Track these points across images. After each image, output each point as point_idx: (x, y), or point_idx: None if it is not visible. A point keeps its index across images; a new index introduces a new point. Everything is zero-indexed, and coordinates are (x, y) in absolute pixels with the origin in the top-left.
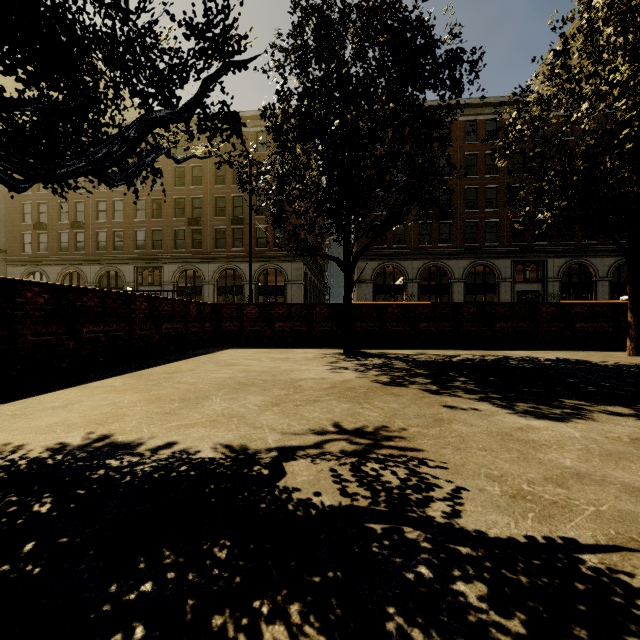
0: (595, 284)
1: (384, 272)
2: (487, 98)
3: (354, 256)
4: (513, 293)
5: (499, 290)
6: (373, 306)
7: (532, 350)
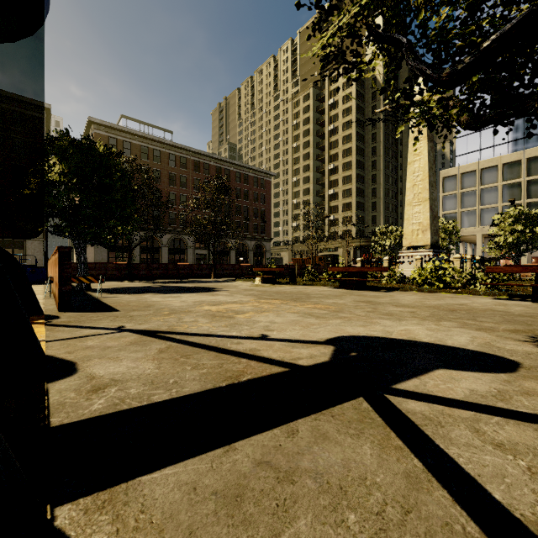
0: (230, 252)
1: None
2: (181, 145)
3: (133, 248)
4: (194, 255)
5: (187, 253)
6: (135, 264)
7: (190, 279)
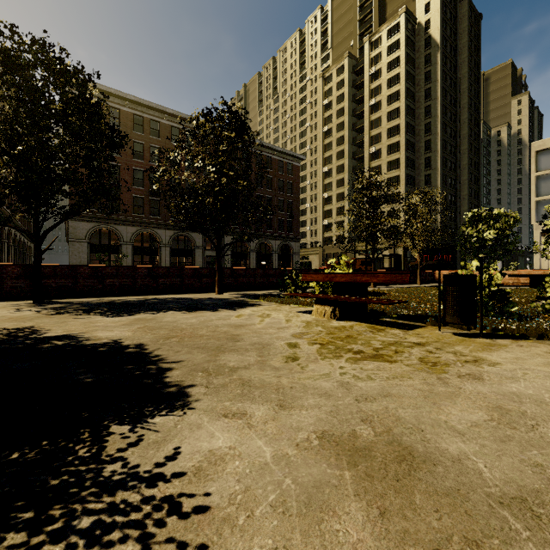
0: (249, 254)
1: (100, 233)
2: (186, 115)
3: (43, 232)
4: (204, 257)
5: (195, 254)
6: (67, 267)
7: (178, 294)
